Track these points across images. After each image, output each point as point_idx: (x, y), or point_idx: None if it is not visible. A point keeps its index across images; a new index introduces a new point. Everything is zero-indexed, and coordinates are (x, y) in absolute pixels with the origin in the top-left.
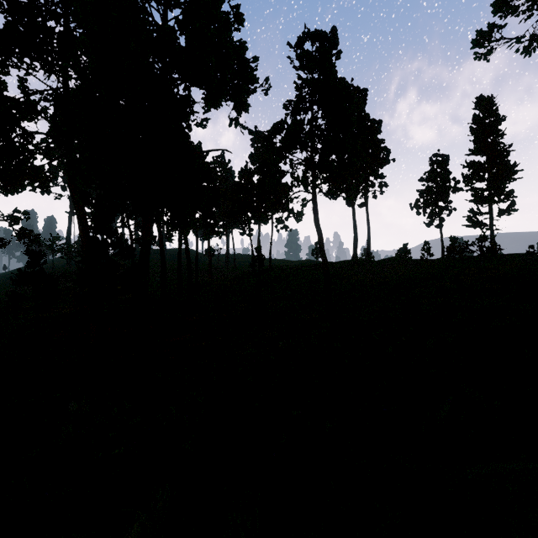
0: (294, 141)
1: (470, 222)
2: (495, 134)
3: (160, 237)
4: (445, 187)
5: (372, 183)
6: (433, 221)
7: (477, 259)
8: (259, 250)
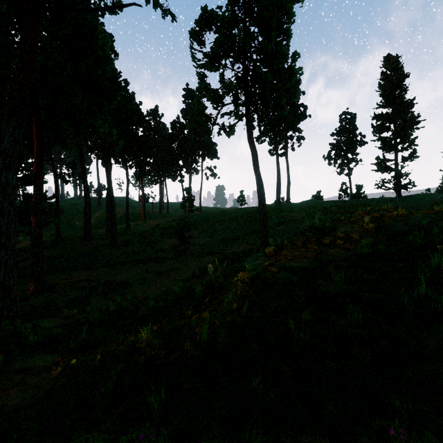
0: (226, 39)
1: (379, 167)
2: (400, 89)
3: (84, 170)
4: (352, 141)
5: (291, 136)
6: (343, 169)
7: (385, 199)
8: (189, 190)
